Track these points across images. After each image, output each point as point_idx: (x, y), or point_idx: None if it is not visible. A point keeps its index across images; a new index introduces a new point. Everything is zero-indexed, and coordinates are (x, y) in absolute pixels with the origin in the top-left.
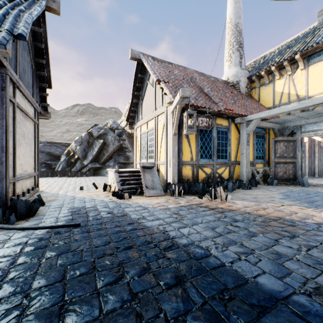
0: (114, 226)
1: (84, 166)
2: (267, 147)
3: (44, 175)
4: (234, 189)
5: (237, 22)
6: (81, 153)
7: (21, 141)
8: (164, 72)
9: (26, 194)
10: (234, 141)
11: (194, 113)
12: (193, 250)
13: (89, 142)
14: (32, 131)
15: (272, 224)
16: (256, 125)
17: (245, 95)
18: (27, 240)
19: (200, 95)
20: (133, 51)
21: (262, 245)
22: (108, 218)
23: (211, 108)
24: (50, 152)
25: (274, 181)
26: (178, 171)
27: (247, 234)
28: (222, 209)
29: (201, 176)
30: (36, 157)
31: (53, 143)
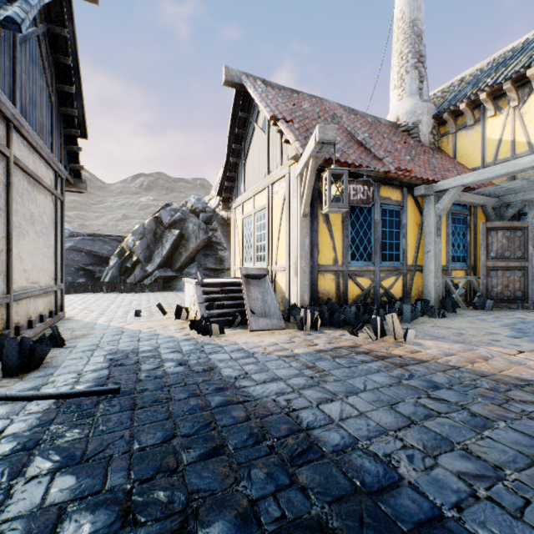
0: (186, 396)
1: (147, 275)
2: (471, 239)
3: (80, 289)
4: (416, 317)
5: (414, 17)
6: (142, 253)
7: (26, 228)
8: (284, 105)
9: (36, 323)
10: (413, 228)
11: (344, 172)
12: (357, 463)
13: (155, 233)
14: (50, 212)
15: (516, 397)
16: (453, 200)
17: (429, 147)
18: (4, 428)
19: (349, 145)
20: (229, 70)
21: (516, 454)
22: (177, 375)
23: (372, 167)
24: (93, 250)
25: (488, 302)
26: (311, 284)
27: (470, 421)
28: (400, 358)
29: (352, 293)
30: (57, 258)
31: (98, 236)
